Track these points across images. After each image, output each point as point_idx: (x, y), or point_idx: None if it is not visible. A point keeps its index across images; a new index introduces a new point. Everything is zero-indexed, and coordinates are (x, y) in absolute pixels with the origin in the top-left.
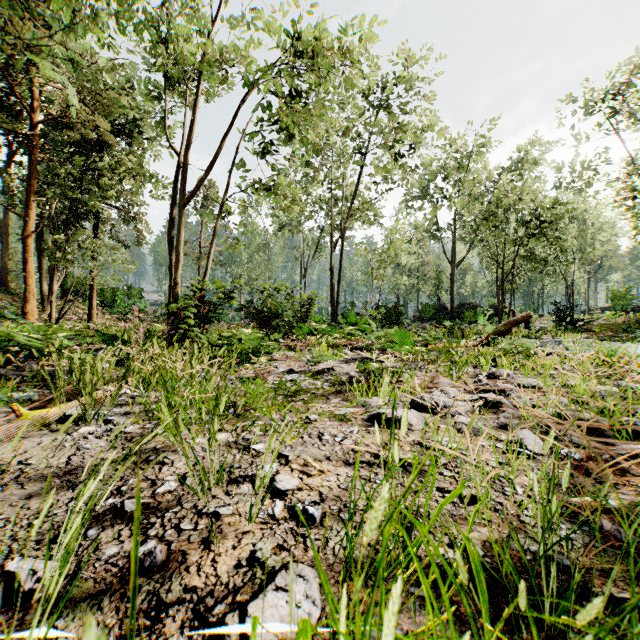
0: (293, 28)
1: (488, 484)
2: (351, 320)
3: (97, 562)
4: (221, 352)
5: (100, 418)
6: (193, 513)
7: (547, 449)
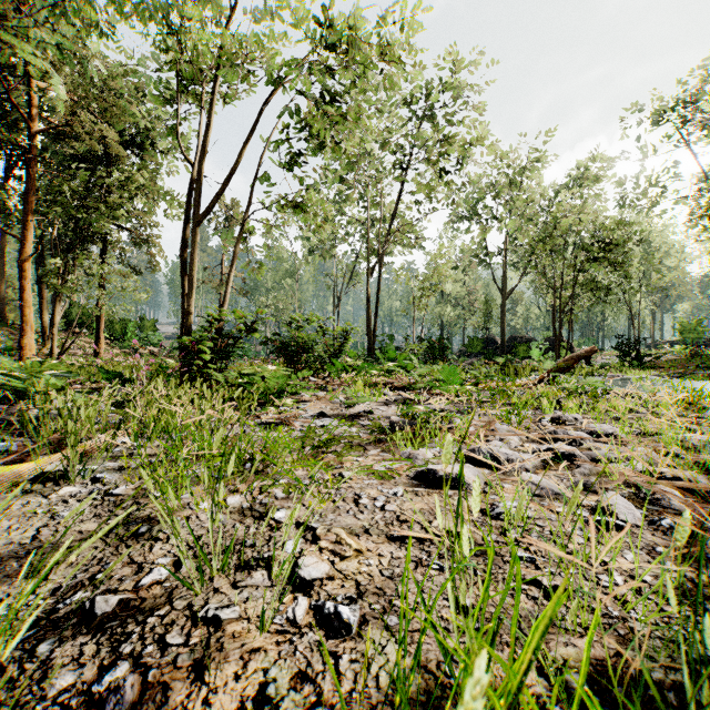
0: (324, 15)
1: (576, 569)
2: (390, 355)
3: (40, 701)
4: (237, 394)
5: (87, 475)
6: (186, 617)
7: (683, 541)
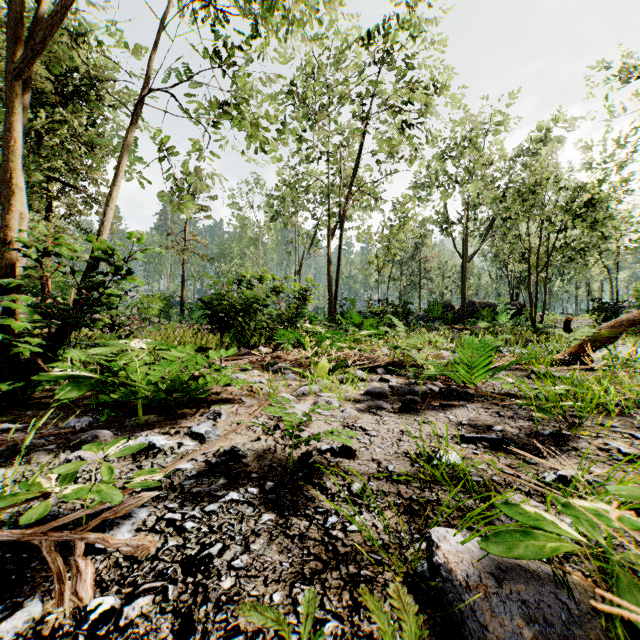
0: None
1: None
2: (355, 320)
3: None
4: None
5: None
6: None
7: None
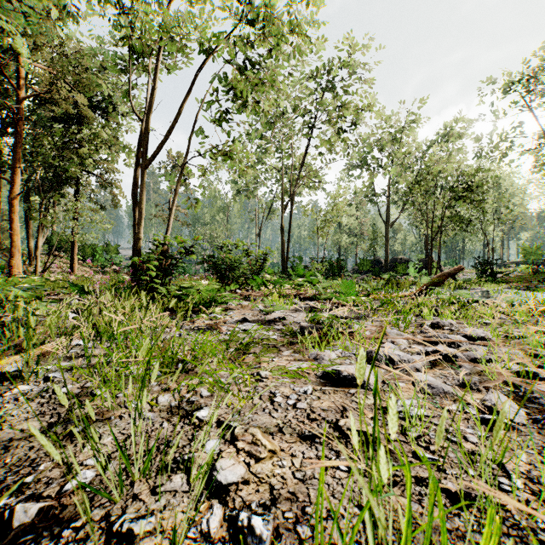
0: None
1: (476, 471)
2: (299, 272)
3: None
4: (171, 304)
5: (40, 375)
6: (101, 529)
7: None
